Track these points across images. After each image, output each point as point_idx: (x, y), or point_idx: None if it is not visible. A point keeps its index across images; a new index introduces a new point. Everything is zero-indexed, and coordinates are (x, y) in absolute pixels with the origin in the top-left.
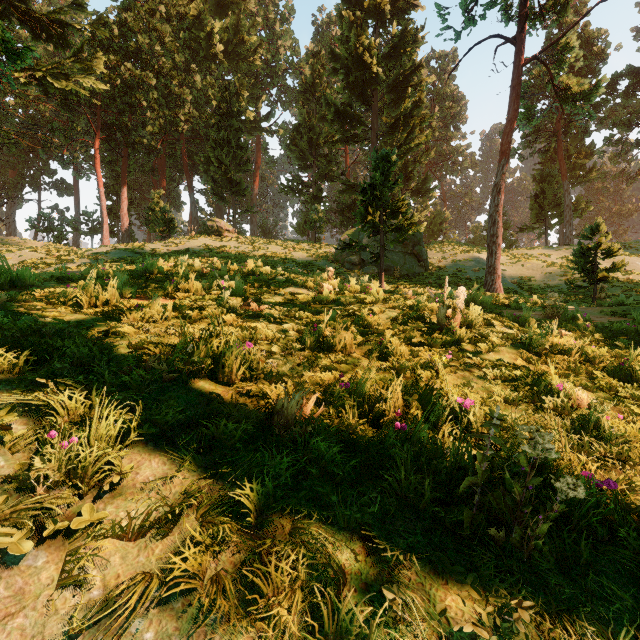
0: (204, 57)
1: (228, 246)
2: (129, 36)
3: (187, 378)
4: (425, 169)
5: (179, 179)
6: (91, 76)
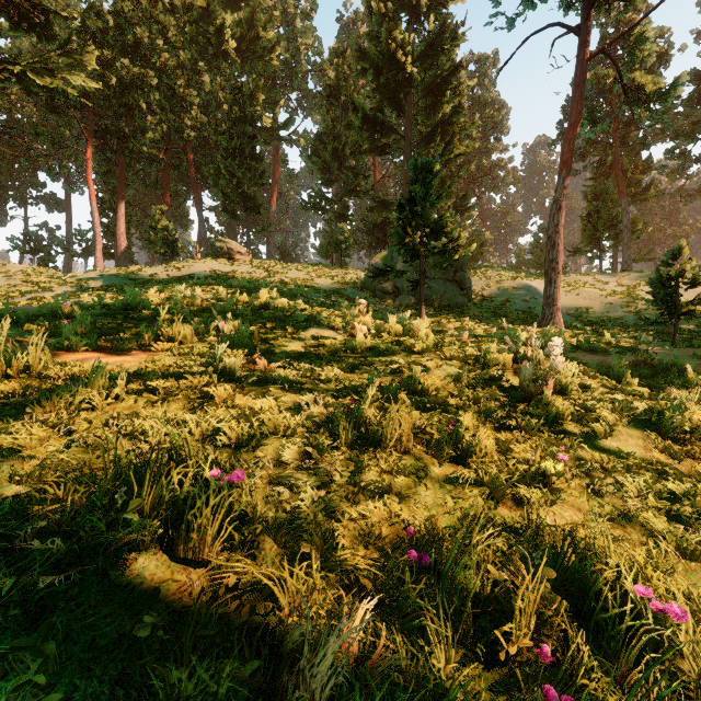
0: (214, 55)
1: (240, 271)
2: (126, 28)
3: (103, 566)
4: (463, 185)
5: (186, 194)
6: (80, 72)
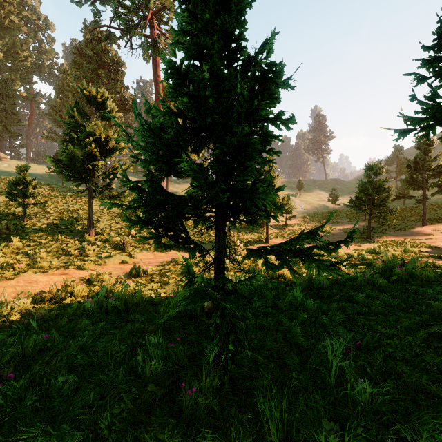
0: None
1: (4, 165)
2: None
3: None
4: None
5: None
6: None
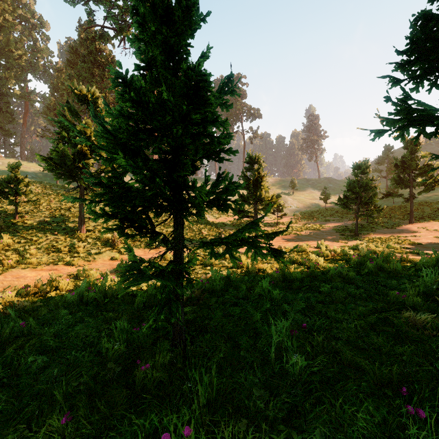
0: None
1: None
2: None
3: None
4: None
5: None
6: None
